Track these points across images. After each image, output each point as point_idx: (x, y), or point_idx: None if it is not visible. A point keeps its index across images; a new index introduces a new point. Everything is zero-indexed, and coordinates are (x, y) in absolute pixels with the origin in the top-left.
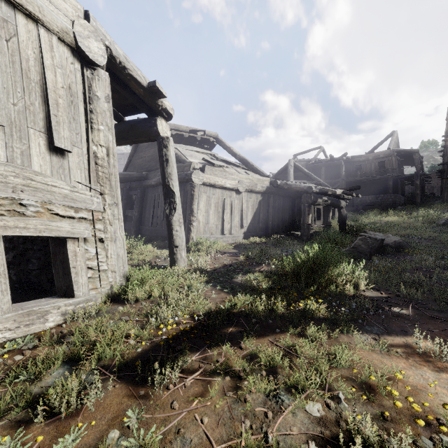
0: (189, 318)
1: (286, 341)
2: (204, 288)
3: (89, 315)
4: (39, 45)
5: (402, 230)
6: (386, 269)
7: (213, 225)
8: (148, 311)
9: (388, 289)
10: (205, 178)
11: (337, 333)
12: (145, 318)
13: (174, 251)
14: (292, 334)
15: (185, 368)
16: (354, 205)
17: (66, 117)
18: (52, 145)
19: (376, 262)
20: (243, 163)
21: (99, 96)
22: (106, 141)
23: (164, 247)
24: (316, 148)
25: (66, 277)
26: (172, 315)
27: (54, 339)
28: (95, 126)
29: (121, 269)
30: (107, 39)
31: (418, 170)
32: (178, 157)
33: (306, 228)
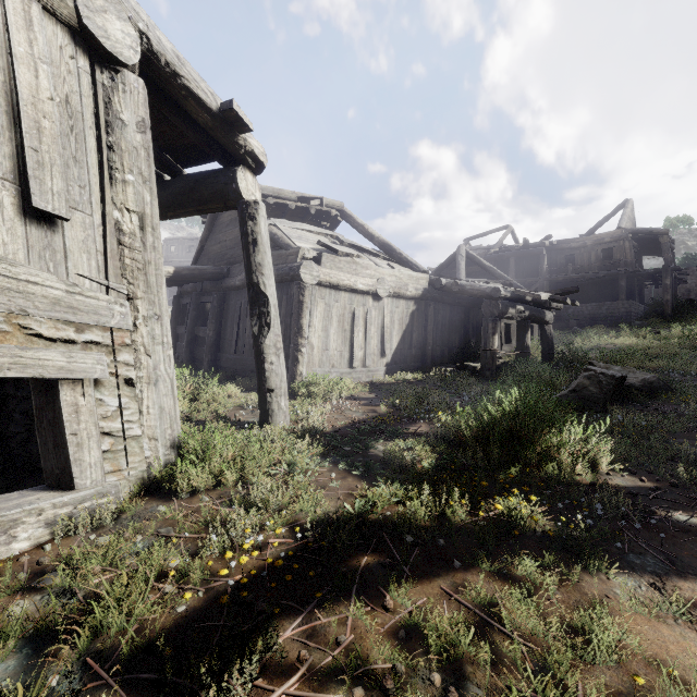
0: (286, 533)
1: (477, 592)
2: (317, 468)
3: (102, 523)
4: (3, 16)
5: (650, 360)
6: (640, 431)
7: (336, 352)
8: (209, 518)
9: (653, 471)
10: (322, 275)
11: (577, 574)
12: (204, 530)
13: (267, 398)
14: (486, 572)
15: (268, 661)
16: (563, 319)
17: (57, 155)
18: (29, 207)
19: (618, 417)
20: (384, 250)
21: (126, 121)
22: (138, 203)
23: (254, 388)
24: (500, 229)
25: (59, 452)
26: (254, 526)
27: (17, 582)
28: (118, 174)
29: (167, 434)
30: (141, 19)
31: (668, 262)
32: (277, 239)
33: (489, 357)
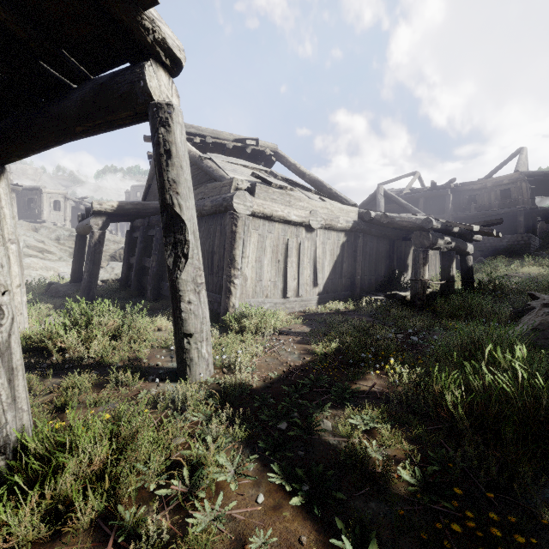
0: None
1: None
2: (235, 484)
3: None
4: None
5: None
6: None
7: (270, 283)
8: None
9: None
10: (255, 205)
11: None
12: None
13: (184, 345)
14: None
15: None
16: None
17: None
18: None
19: None
20: (315, 186)
21: None
22: None
23: None
24: (409, 175)
25: None
26: None
27: None
28: None
29: None
30: None
31: None
32: (212, 172)
33: (420, 287)
